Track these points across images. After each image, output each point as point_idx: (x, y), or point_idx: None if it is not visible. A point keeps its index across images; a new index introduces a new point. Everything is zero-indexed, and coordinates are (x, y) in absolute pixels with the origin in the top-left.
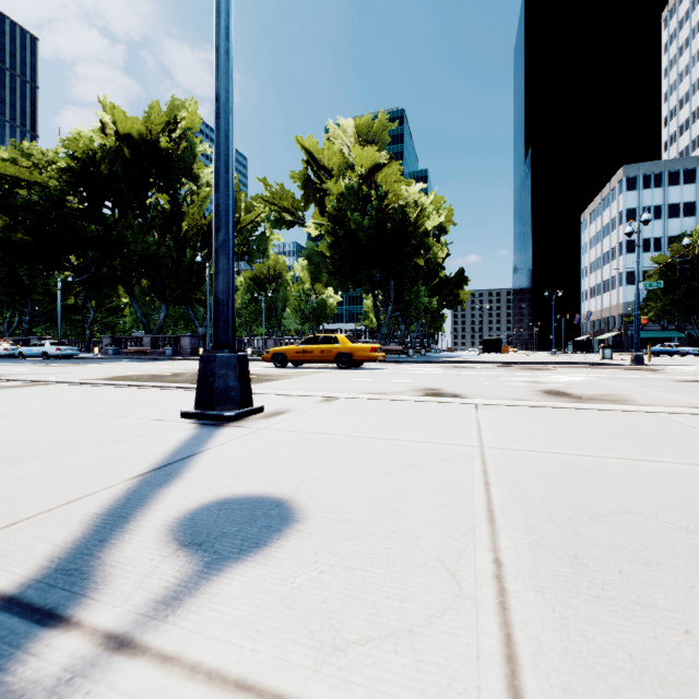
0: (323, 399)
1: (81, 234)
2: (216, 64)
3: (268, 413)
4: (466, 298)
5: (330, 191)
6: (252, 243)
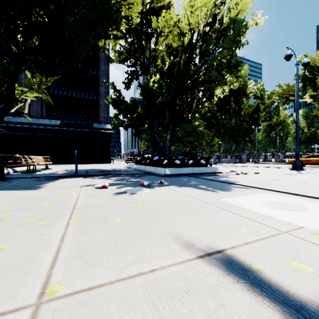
0: (318, 170)
1: (209, 123)
2: (296, 116)
3: (306, 170)
4: None
5: None
6: (271, 112)
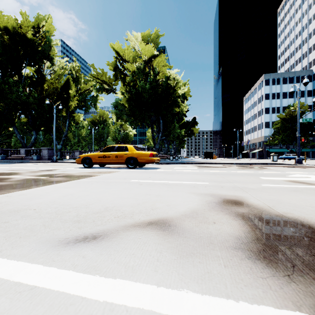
0: None
1: None
2: None
3: None
4: (196, 132)
5: (128, 71)
6: (88, 100)
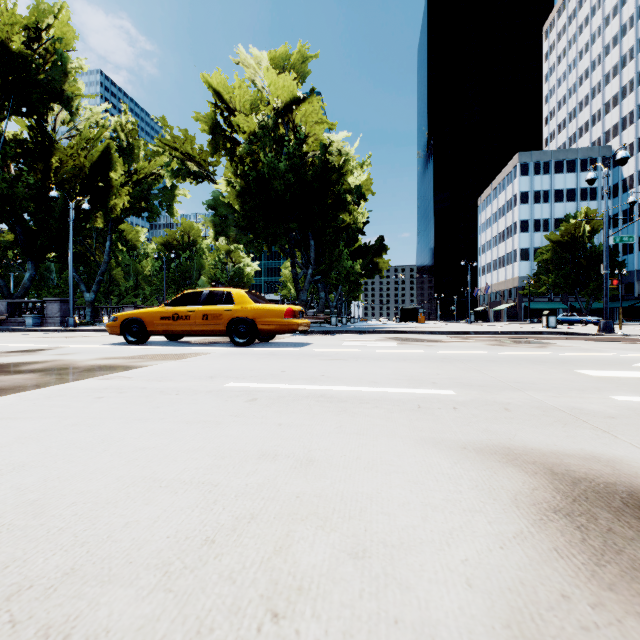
0: None
1: None
2: None
3: None
4: (385, 267)
5: (240, 133)
6: (154, 197)
